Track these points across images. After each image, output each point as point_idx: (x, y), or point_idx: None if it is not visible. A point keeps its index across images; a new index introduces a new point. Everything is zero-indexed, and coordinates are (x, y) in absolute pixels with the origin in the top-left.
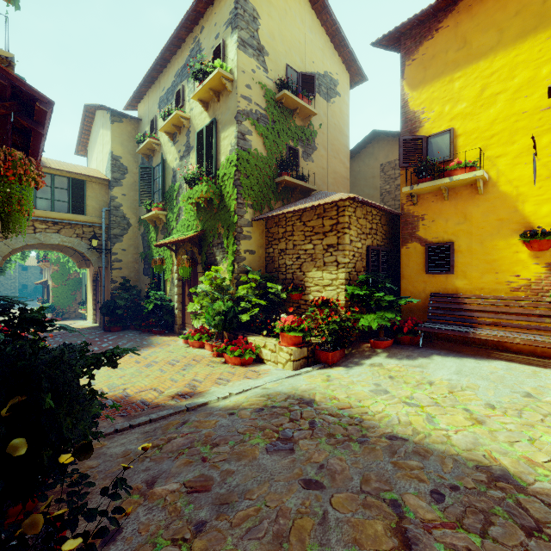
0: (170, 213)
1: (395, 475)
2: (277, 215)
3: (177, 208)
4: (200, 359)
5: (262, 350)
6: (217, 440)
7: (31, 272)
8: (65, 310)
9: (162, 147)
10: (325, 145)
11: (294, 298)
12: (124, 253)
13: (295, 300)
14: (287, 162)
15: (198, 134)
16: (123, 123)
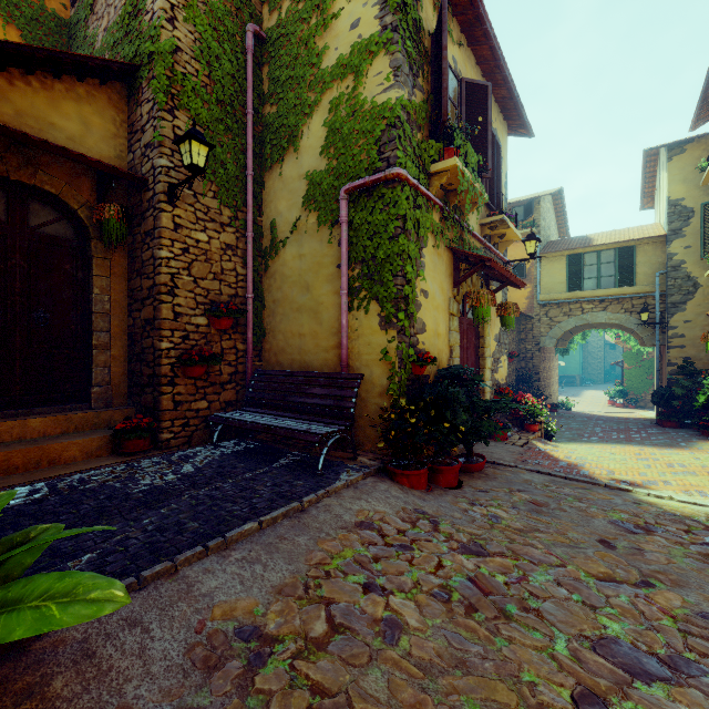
0: None
1: (701, 592)
2: None
3: None
4: None
5: None
6: (587, 501)
7: (618, 351)
8: (639, 397)
9: None
10: None
11: None
12: (687, 326)
13: None
14: None
15: None
16: (686, 152)
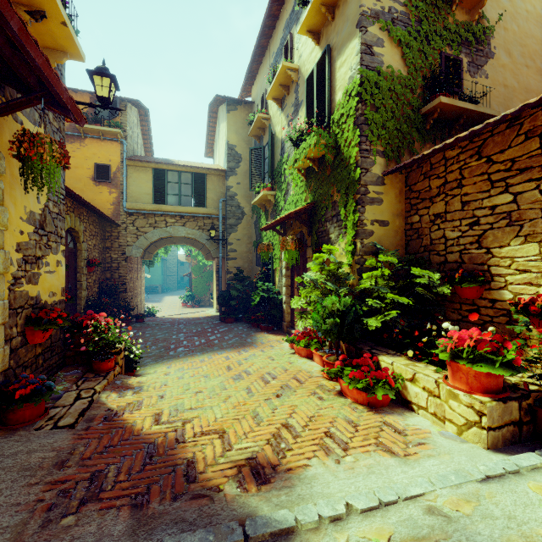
0: (278, 191)
1: None
2: (431, 153)
3: (285, 184)
4: (304, 378)
5: (406, 385)
6: None
7: (186, 267)
8: (202, 298)
9: (271, 121)
10: (508, 49)
11: (466, 295)
12: (238, 243)
13: (467, 298)
14: (443, 76)
15: (307, 81)
16: (238, 111)
